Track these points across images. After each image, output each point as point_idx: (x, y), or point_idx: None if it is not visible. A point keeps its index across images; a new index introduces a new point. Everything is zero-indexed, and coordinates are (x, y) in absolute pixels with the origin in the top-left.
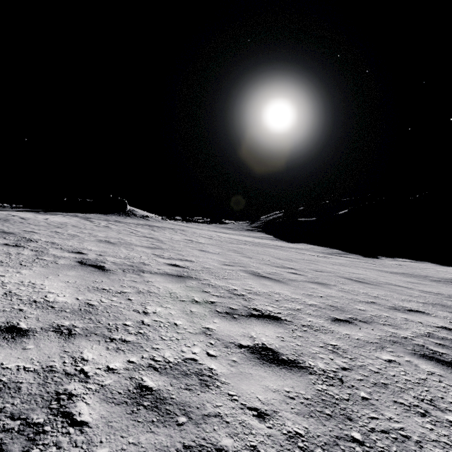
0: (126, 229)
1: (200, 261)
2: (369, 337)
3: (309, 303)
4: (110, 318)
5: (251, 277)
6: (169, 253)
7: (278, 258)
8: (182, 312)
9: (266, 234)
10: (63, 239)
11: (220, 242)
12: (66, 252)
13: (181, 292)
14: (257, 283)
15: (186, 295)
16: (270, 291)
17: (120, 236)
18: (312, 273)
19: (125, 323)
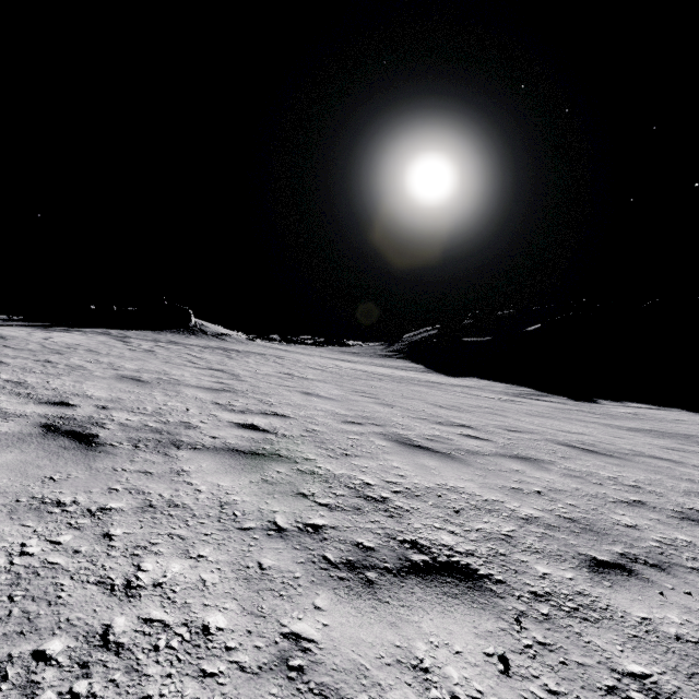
0: (181, 356)
1: (300, 416)
2: (697, 625)
3: (523, 514)
4: (5, 627)
5: (397, 450)
6: (244, 401)
7: (438, 406)
8: (236, 573)
9: (412, 362)
10: (48, 376)
11: (339, 377)
12: (31, 403)
13: (248, 501)
14: (410, 464)
15: (257, 509)
16: (439, 484)
17: (164, 369)
18: (503, 436)
19: (41, 650)
